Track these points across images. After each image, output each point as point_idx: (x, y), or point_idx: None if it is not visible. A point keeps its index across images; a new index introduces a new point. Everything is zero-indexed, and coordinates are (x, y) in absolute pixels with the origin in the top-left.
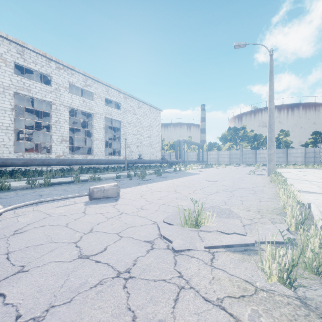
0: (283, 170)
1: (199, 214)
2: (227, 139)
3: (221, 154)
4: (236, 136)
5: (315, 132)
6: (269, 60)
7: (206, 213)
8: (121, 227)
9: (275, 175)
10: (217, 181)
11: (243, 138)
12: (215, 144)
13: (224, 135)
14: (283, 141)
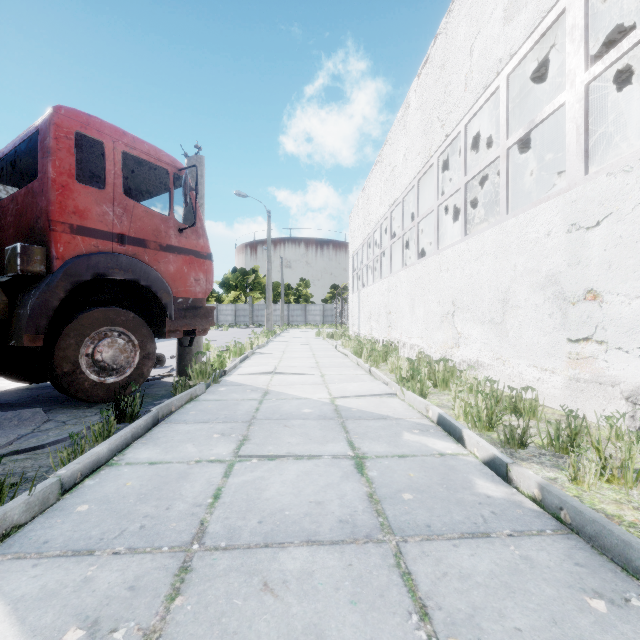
0: (290, 331)
1: (209, 345)
2: (231, 286)
3: (223, 309)
4: (244, 283)
5: (334, 285)
6: (268, 221)
7: (212, 345)
8: (170, 353)
9: (265, 332)
10: (217, 340)
11: (254, 287)
12: (213, 292)
13: (227, 279)
14: (303, 294)
